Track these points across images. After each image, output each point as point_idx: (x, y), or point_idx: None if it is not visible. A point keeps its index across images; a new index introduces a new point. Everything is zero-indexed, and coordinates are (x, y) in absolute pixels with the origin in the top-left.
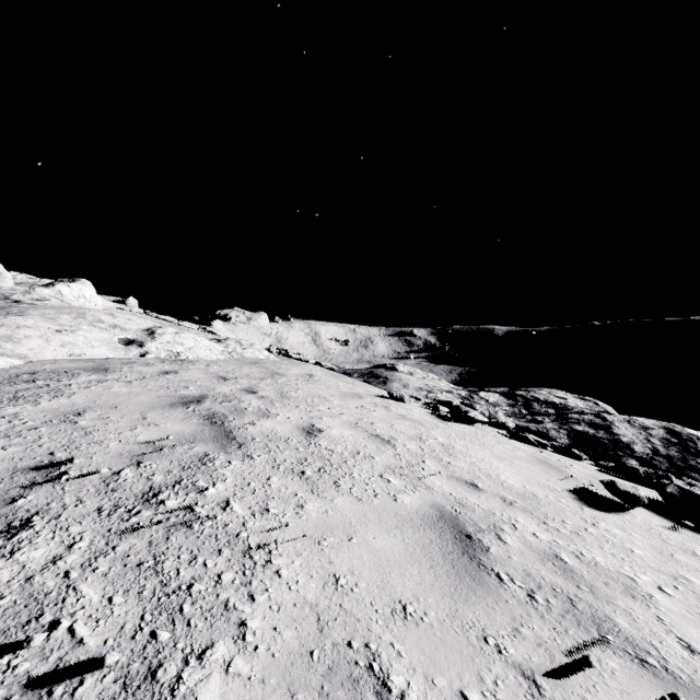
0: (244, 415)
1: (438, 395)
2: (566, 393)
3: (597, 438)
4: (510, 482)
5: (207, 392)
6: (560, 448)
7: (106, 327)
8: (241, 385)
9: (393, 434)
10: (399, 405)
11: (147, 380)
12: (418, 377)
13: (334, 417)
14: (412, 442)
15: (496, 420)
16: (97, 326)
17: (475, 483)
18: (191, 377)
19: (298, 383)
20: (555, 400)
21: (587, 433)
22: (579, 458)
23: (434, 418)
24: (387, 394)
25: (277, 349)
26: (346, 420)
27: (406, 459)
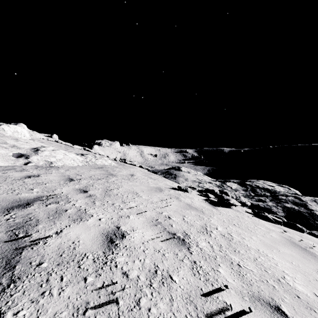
0: (58, 219)
1: (204, 185)
2: (271, 182)
3: (301, 212)
4: (301, 290)
5: (45, 193)
6: (288, 224)
7: (7, 146)
8: (79, 185)
9: (185, 229)
10: (185, 194)
11: (3, 183)
12: (192, 174)
13: (139, 214)
14: (202, 237)
15: (239, 201)
16: (1, 146)
17: (279, 306)
18: (45, 180)
19: (122, 181)
20: (268, 187)
21: (294, 209)
22: (302, 231)
23: (208, 204)
24: (177, 187)
25: (120, 159)
26: (148, 216)
27: (203, 271)
